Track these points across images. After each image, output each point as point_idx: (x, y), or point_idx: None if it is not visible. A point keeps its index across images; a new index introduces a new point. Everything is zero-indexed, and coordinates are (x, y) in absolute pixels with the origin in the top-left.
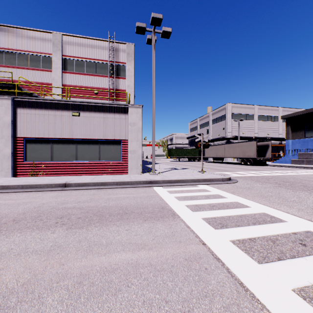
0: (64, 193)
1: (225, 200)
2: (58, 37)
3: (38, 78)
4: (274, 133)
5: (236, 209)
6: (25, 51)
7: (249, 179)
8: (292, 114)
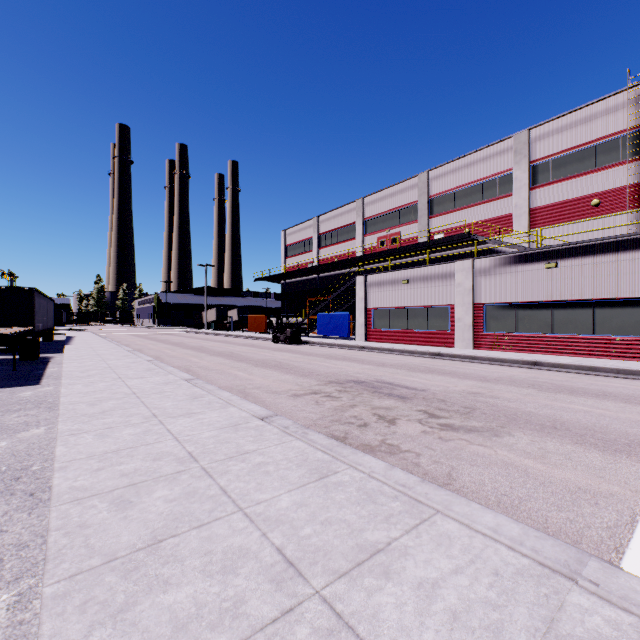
0: (534, 371)
1: None
2: (522, 138)
3: (493, 212)
4: None
5: None
6: (477, 181)
7: None
8: None
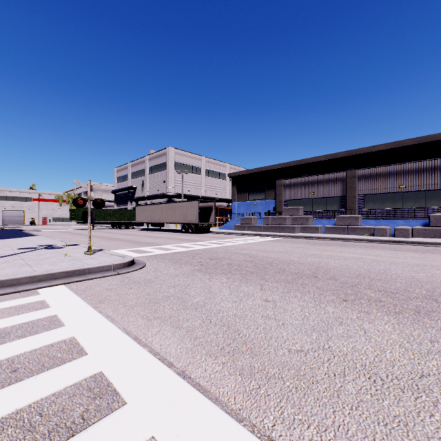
0: None
1: (45, 338)
2: None
3: None
4: (223, 193)
5: (30, 379)
6: None
7: (168, 258)
8: (238, 172)
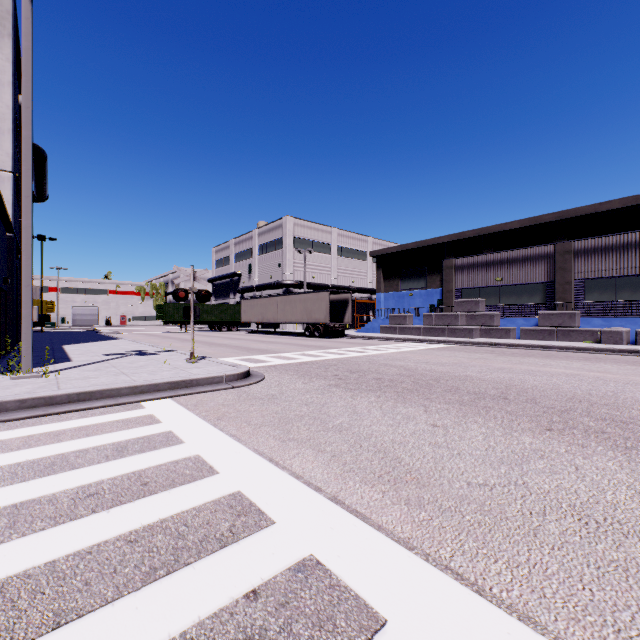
0: None
1: (167, 454)
2: None
3: None
4: (362, 280)
5: (164, 493)
6: None
7: (293, 370)
8: (385, 250)
